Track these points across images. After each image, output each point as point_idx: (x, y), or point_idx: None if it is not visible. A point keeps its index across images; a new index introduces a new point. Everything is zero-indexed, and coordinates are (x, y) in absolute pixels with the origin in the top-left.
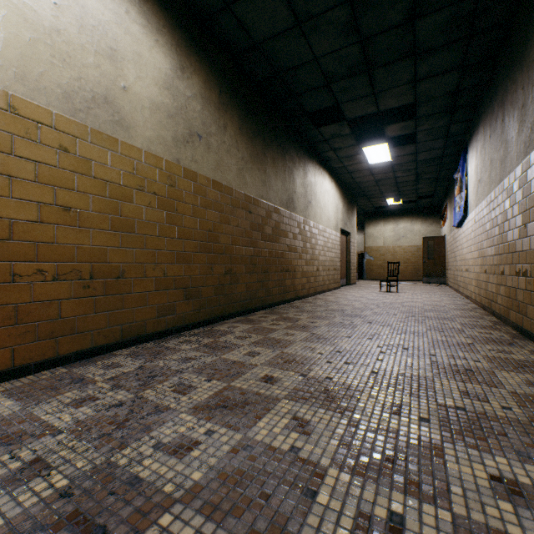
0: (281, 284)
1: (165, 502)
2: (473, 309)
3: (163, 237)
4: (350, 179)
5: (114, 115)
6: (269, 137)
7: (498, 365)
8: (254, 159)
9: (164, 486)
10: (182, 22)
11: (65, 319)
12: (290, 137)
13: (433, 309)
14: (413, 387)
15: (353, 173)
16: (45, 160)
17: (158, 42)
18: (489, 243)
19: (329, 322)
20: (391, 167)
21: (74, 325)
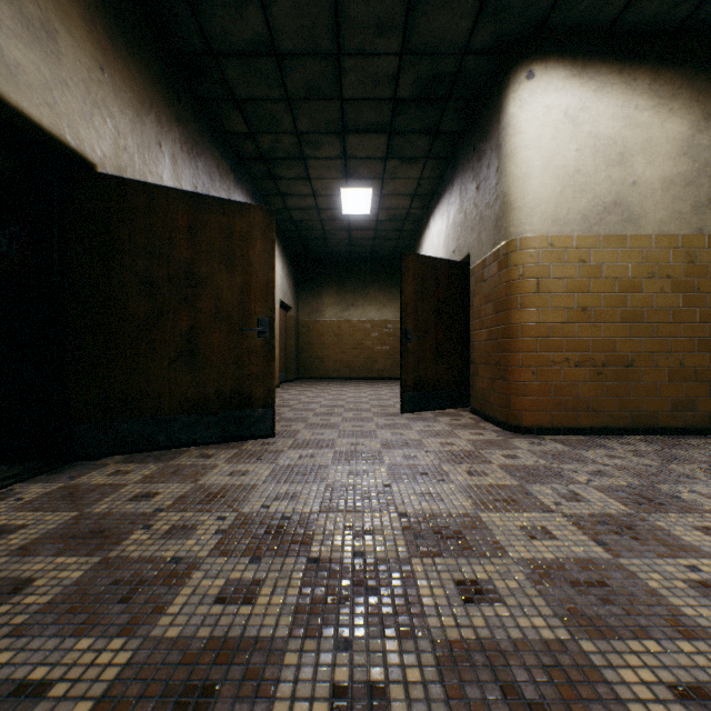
0: None
1: (705, 510)
2: None
3: (677, 323)
4: None
5: (622, 214)
6: None
7: None
8: None
9: (702, 506)
10: (705, 61)
11: (582, 398)
12: None
13: None
14: None
15: None
16: (569, 275)
17: (671, 110)
18: None
19: None
20: None
21: (588, 404)
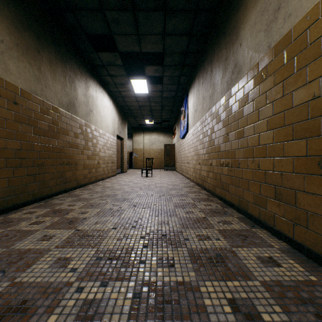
0: (61, 176)
1: None
2: (193, 186)
3: None
4: (123, 102)
5: None
6: (46, 38)
7: (231, 239)
8: (23, 50)
9: None
10: None
11: None
12: (72, 50)
13: (174, 187)
14: (185, 318)
15: (125, 98)
16: None
17: None
18: (202, 146)
19: (100, 210)
20: (148, 98)
21: None
